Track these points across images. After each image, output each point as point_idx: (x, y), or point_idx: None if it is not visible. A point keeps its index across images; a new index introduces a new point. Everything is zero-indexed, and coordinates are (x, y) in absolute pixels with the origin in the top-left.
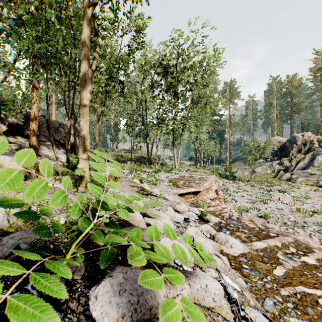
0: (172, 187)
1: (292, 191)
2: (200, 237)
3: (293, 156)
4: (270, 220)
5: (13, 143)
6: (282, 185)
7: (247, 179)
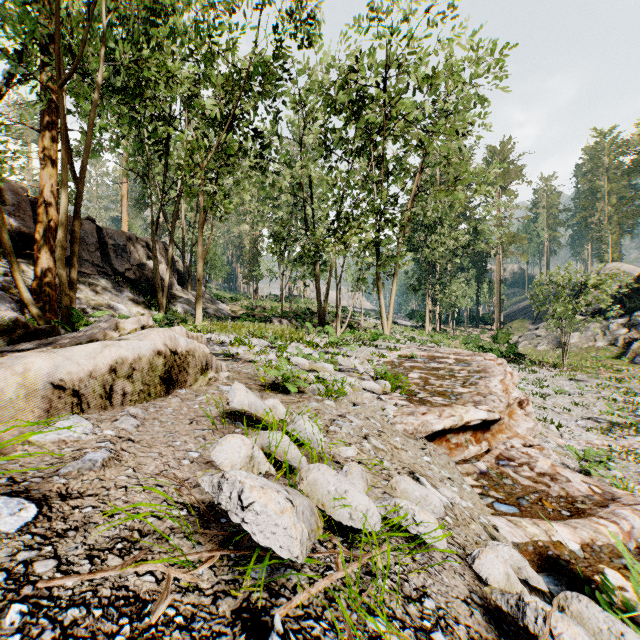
0: (395, 401)
1: None
2: None
3: None
4: None
5: (4, 274)
6: None
7: (550, 362)
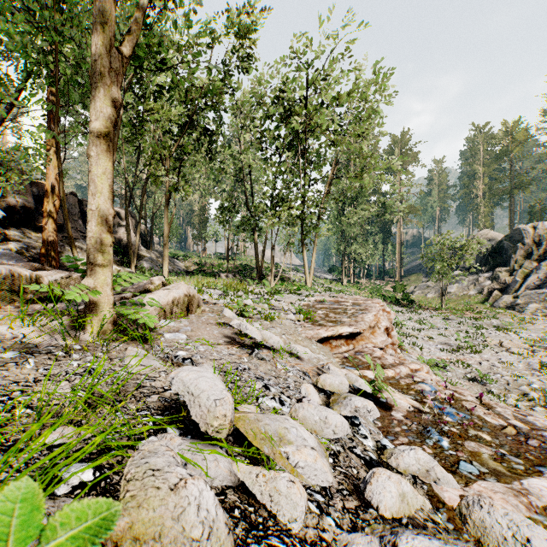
0: (304, 325)
1: (521, 328)
2: None
3: (517, 265)
4: (494, 386)
5: (15, 240)
6: (499, 317)
7: (434, 306)
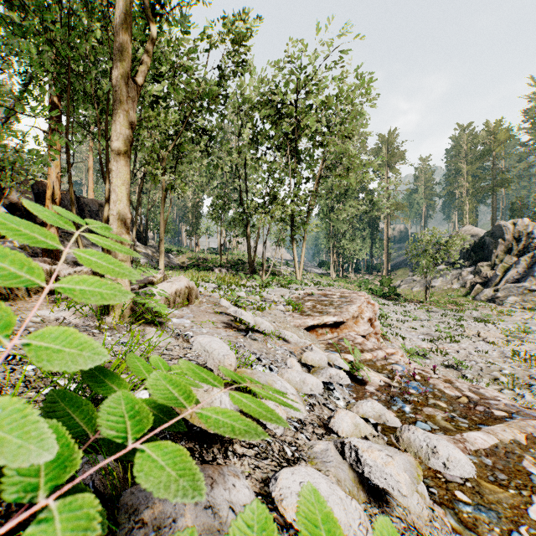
0: (293, 315)
1: (499, 320)
2: (375, 450)
3: (498, 260)
4: (468, 372)
5: None
6: (480, 309)
7: (418, 299)
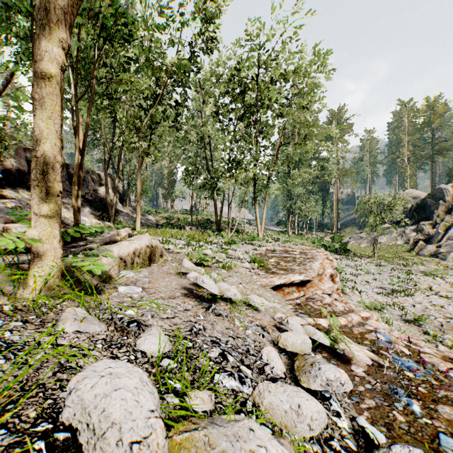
0: (258, 272)
1: (445, 274)
2: None
3: (438, 219)
4: (428, 328)
5: (10, 198)
6: (425, 264)
7: (367, 254)
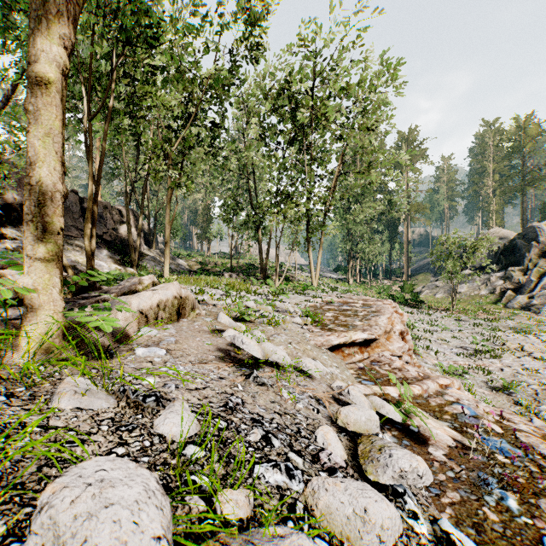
0: (312, 329)
1: (539, 331)
2: None
3: (531, 264)
4: (520, 397)
5: (11, 238)
6: (514, 318)
7: (444, 307)
